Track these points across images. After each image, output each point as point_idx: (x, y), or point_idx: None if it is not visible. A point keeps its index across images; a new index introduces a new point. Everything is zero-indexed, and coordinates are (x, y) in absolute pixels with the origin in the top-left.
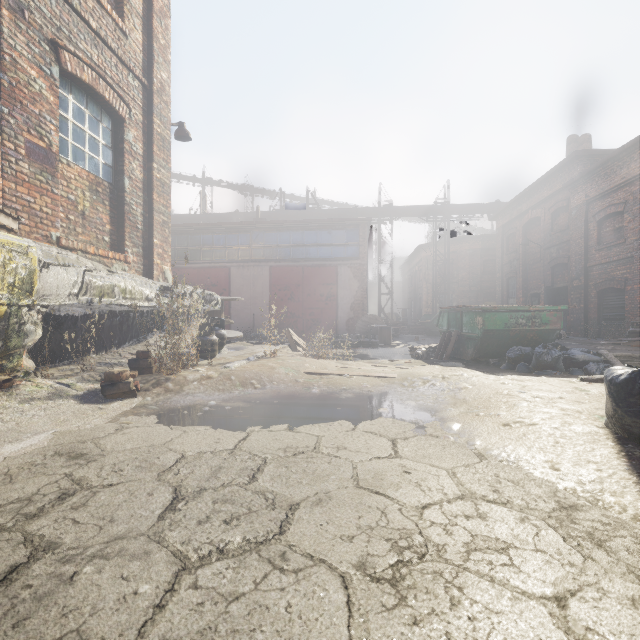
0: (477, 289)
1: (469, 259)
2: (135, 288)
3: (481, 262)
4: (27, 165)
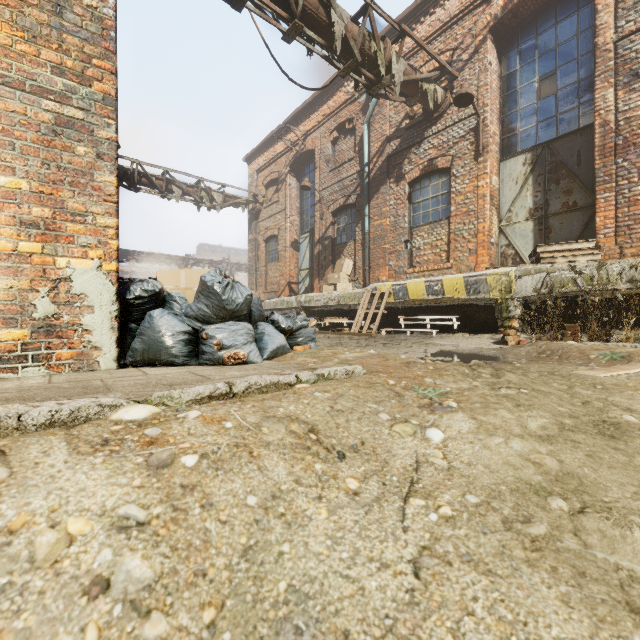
0: None
1: None
2: (609, 275)
3: None
4: (639, 187)
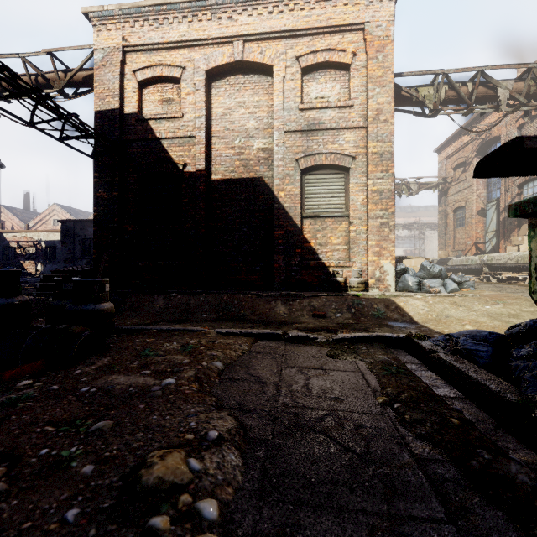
0: None
1: None
2: None
3: None
4: None
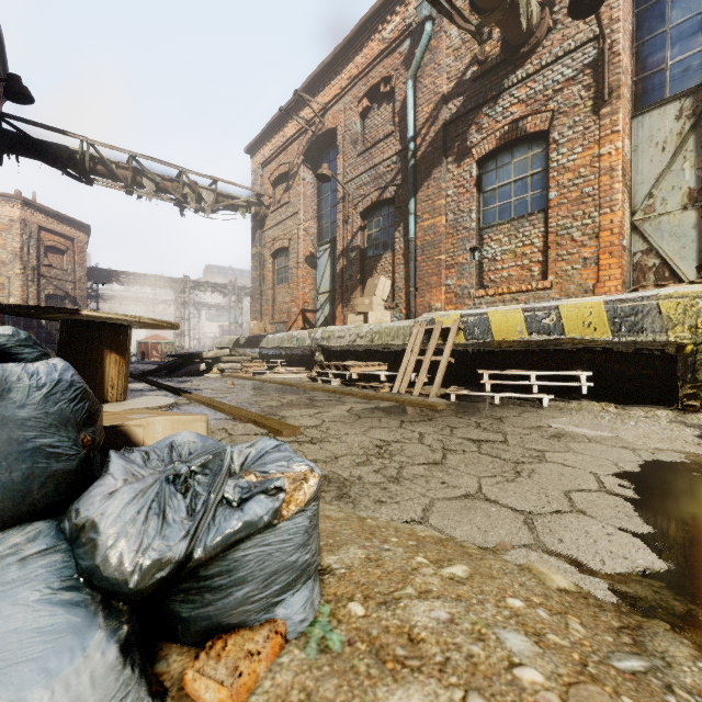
0: None
1: None
2: None
3: None
4: None
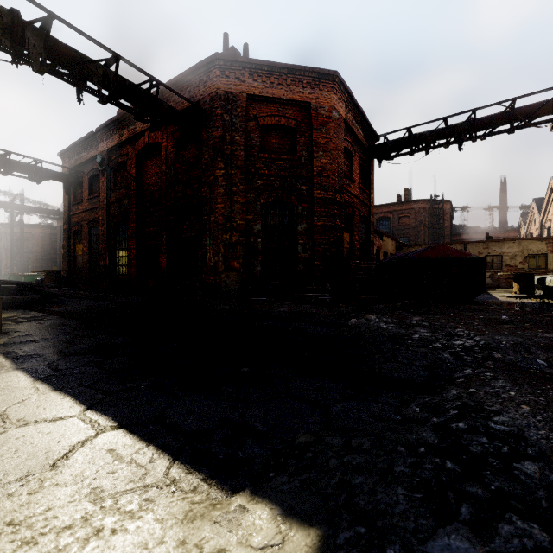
0: (47, 258)
1: (41, 239)
2: None
3: (50, 242)
4: None
